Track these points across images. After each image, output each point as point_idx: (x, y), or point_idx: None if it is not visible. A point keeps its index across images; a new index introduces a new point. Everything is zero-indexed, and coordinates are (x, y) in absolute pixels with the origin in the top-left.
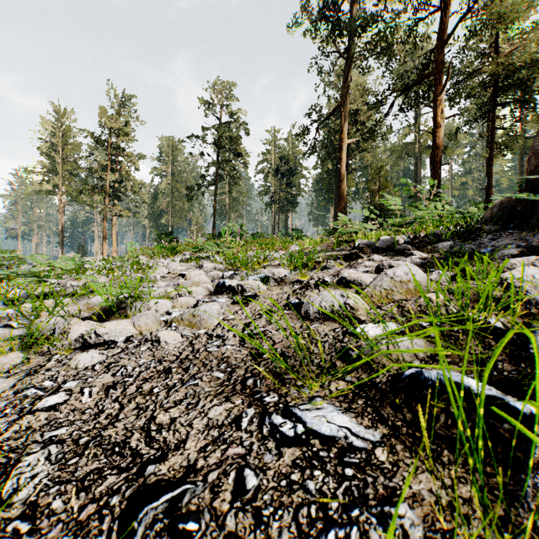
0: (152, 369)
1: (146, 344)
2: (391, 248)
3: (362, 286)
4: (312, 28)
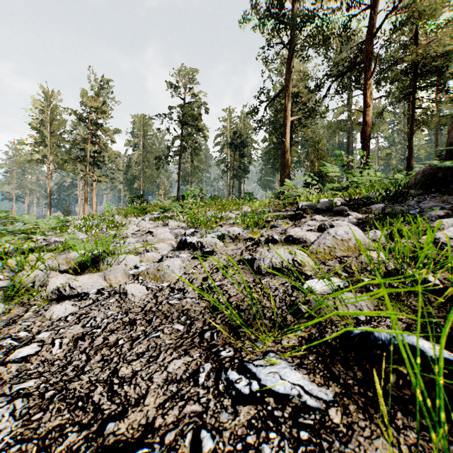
0: (118, 320)
1: (115, 296)
2: (330, 209)
3: (307, 243)
4: (261, 23)
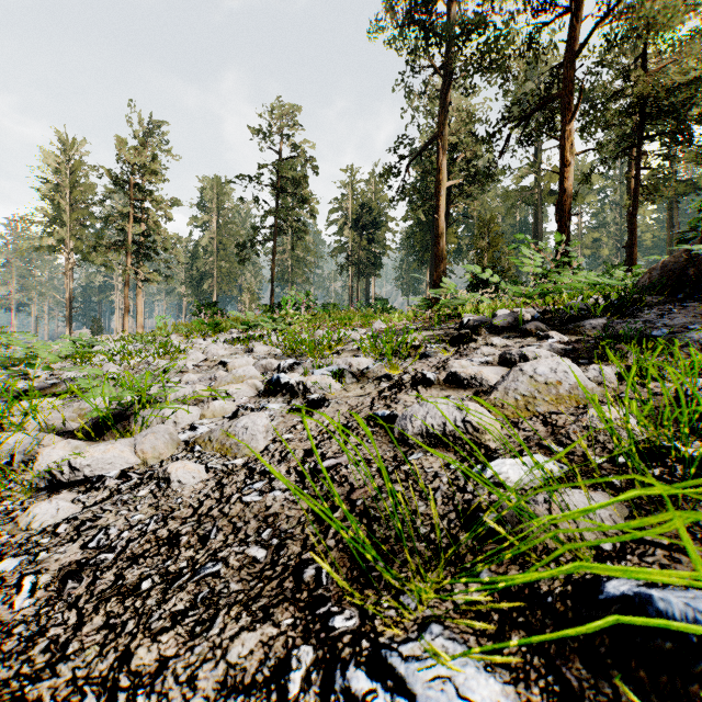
0: (148, 535)
1: (150, 483)
2: (514, 327)
3: (483, 387)
4: (401, 34)
